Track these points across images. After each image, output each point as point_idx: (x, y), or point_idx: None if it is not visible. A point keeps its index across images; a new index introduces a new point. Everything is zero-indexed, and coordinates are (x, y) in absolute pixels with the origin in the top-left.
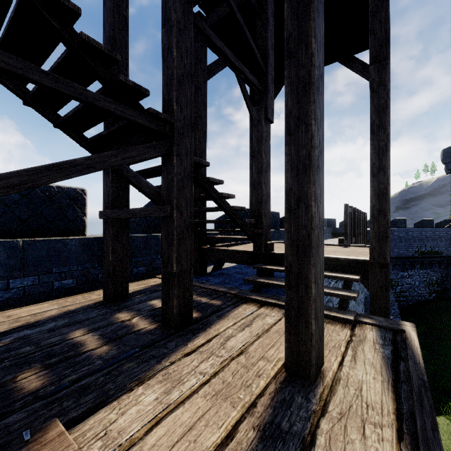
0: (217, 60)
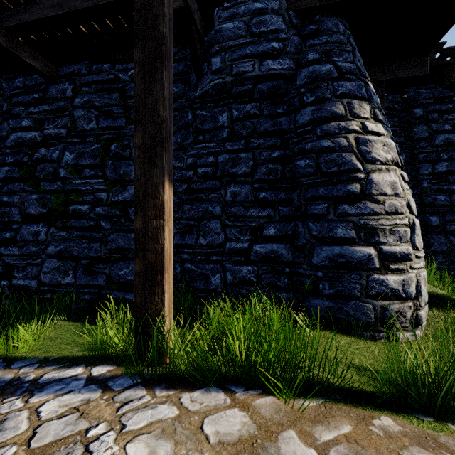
0: None
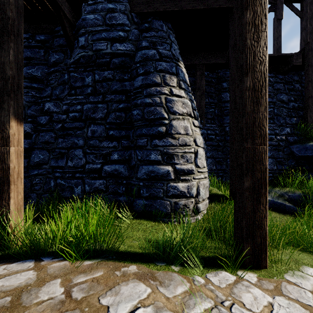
0: (269, 7)
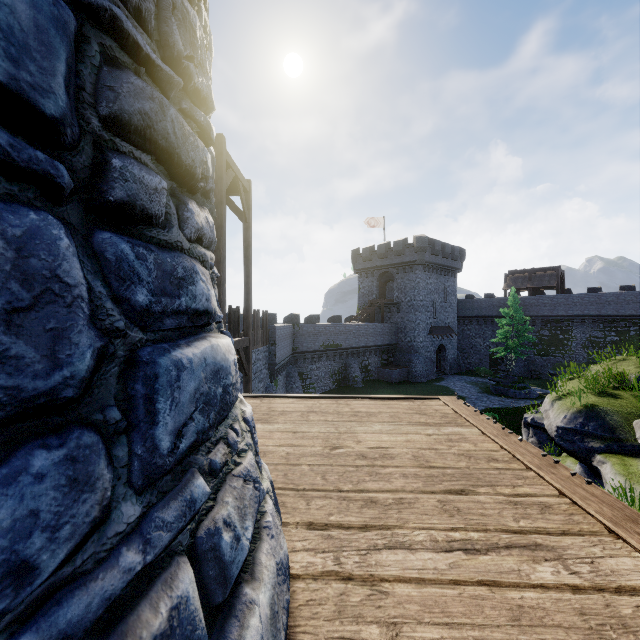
0: None
